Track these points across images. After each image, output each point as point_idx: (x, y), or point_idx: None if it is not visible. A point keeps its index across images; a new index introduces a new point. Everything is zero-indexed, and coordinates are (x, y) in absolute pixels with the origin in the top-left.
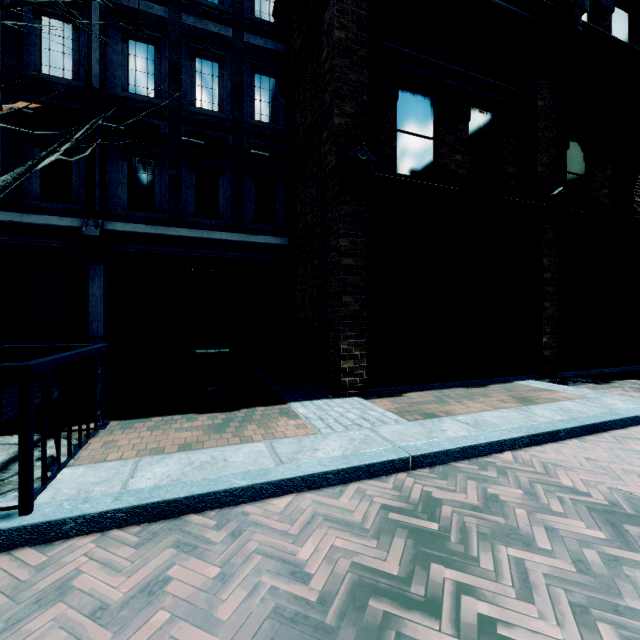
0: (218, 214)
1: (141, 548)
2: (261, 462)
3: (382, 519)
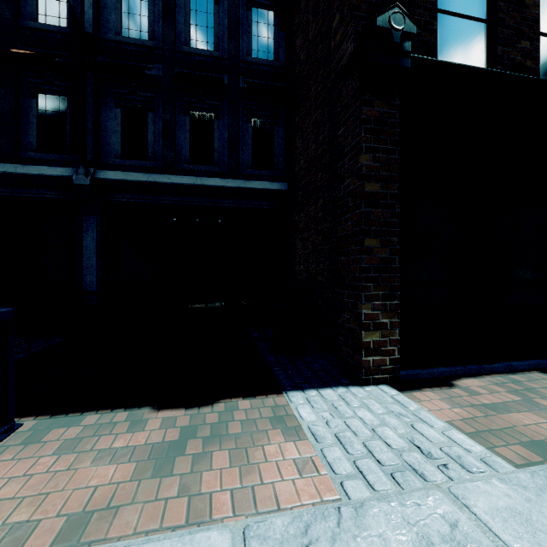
0: (213, 160)
1: None
2: None
3: None
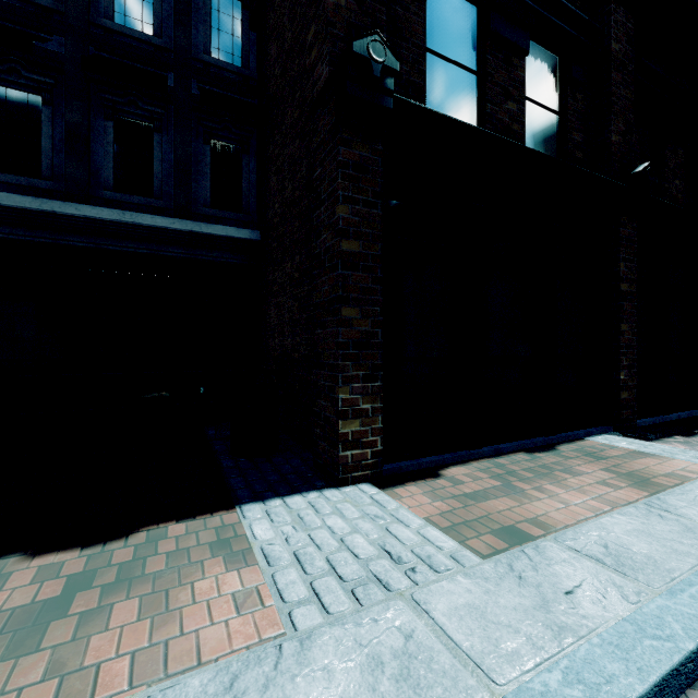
0: (152, 190)
1: None
2: None
3: None
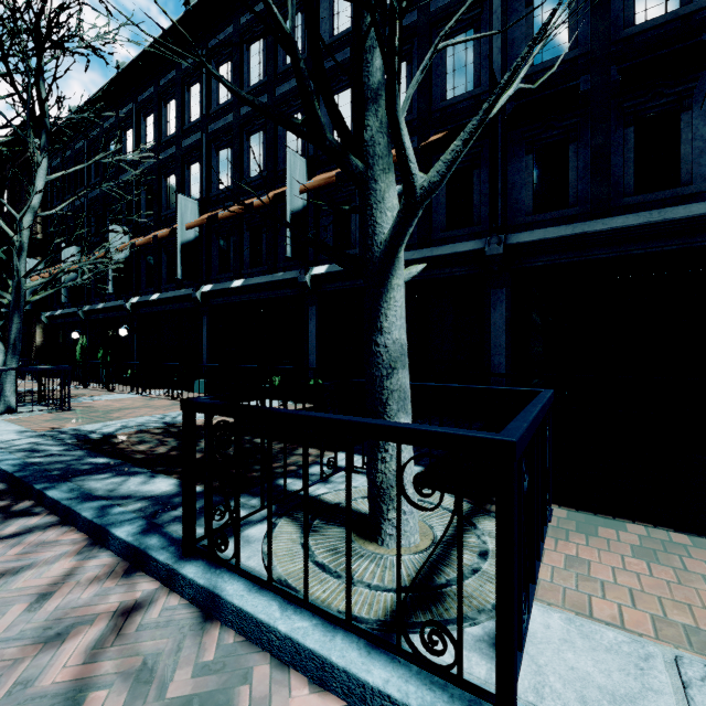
0: (677, 178)
1: None
2: None
3: None
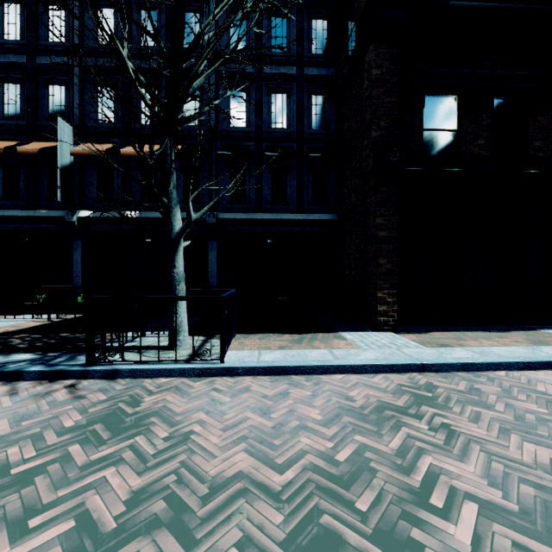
0: (286, 201)
1: (273, 383)
2: (326, 357)
3: (397, 389)
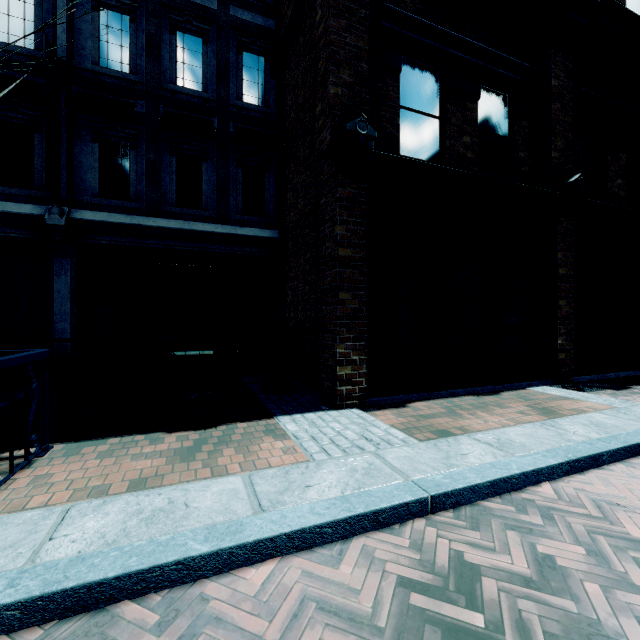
0: (201, 204)
1: None
2: (234, 509)
3: (401, 606)
